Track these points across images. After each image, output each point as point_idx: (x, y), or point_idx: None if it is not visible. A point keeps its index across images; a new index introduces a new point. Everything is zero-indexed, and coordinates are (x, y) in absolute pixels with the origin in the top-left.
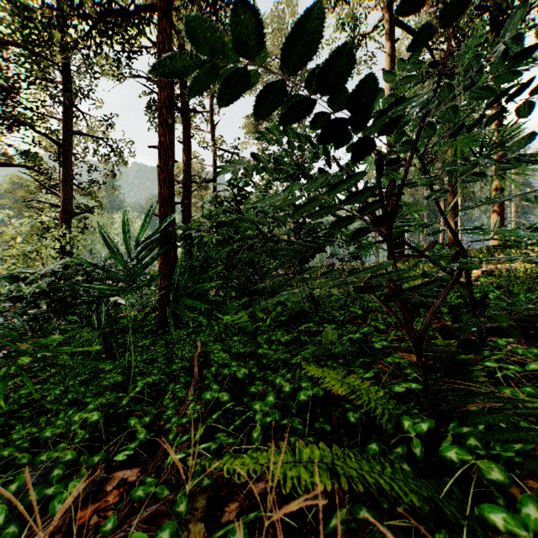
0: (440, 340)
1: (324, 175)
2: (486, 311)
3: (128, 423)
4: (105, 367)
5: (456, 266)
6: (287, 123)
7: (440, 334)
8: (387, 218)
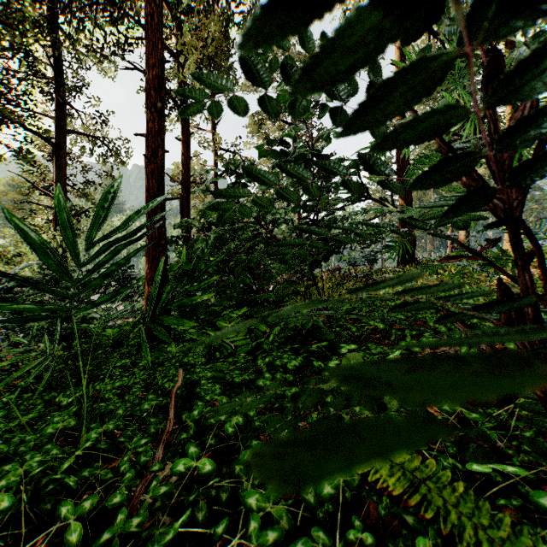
0: None
1: None
2: None
3: (56, 511)
4: (62, 401)
5: None
6: None
7: None
8: (546, 164)
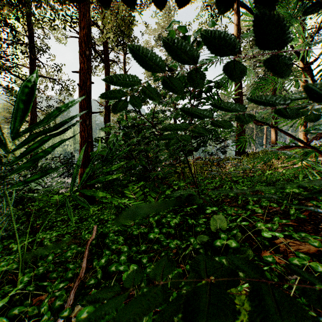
0: None
1: None
2: None
3: None
4: (14, 247)
5: None
6: None
7: None
8: None
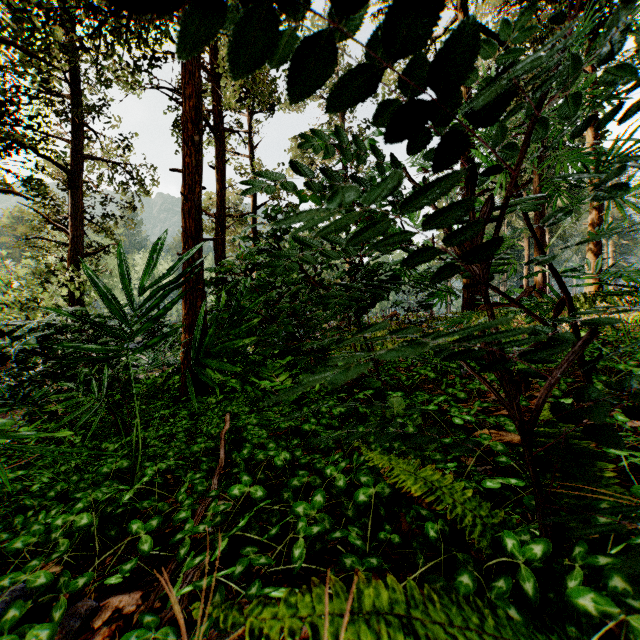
0: (545, 416)
1: (401, 172)
2: (625, 384)
3: (128, 528)
4: (109, 447)
5: (578, 320)
6: (340, 108)
7: (554, 413)
8: (487, 251)
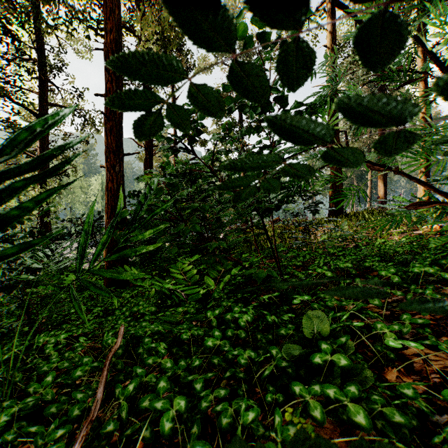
0: None
1: None
2: None
3: None
4: None
5: None
6: None
7: None
8: None
